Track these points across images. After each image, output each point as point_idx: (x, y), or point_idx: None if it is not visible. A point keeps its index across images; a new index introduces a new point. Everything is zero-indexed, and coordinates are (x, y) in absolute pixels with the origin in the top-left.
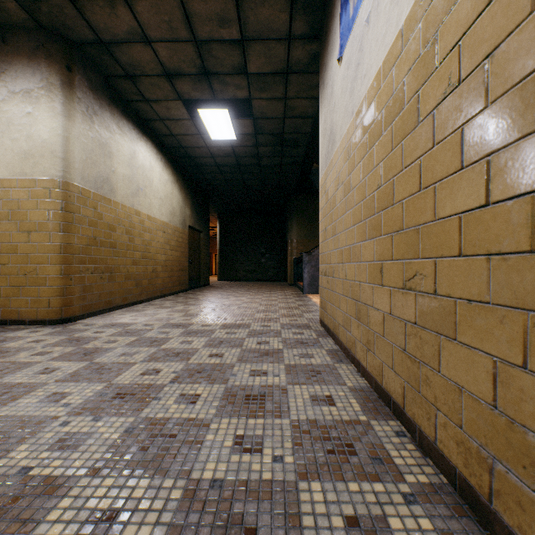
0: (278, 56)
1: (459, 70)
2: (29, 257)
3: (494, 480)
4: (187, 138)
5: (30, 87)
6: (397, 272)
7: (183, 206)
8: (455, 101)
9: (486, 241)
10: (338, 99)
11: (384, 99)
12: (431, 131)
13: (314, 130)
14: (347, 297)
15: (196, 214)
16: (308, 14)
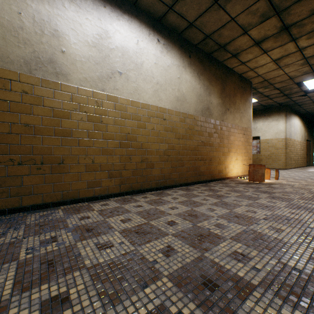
0: None
1: None
2: (277, 155)
3: None
4: (312, 110)
5: (277, 118)
6: None
7: (304, 133)
8: None
9: None
10: None
11: None
12: None
13: None
14: None
15: (308, 134)
16: None
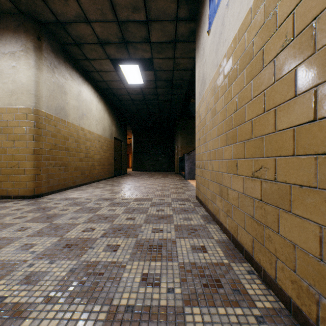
0: (170, 31)
1: (293, 30)
2: (14, 157)
3: (320, 310)
4: (113, 83)
5: (14, 50)
6: (248, 166)
7: (111, 125)
8: (290, 51)
9: (314, 145)
10: (207, 56)
11: (238, 54)
12: (272, 72)
13: (192, 78)
14: (213, 181)
15: (118, 130)
16: (188, 4)
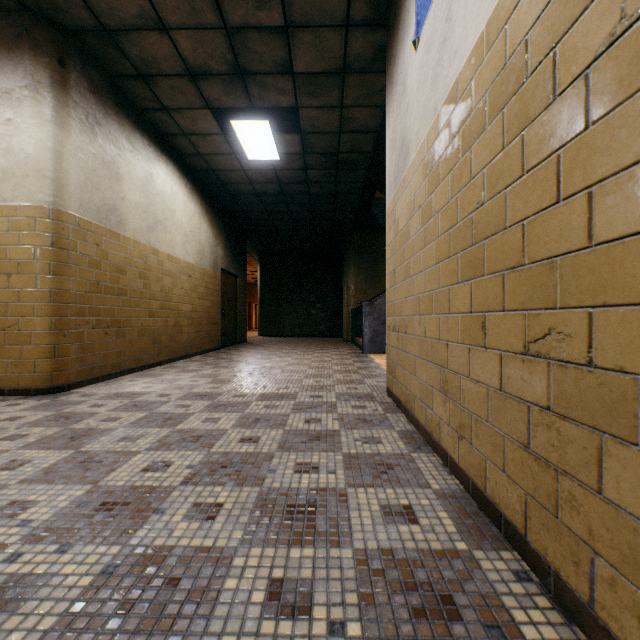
0: (333, 49)
1: None
2: (9, 308)
3: None
4: (218, 158)
5: (10, 86)
6: (513, 329)
7: (214, 245)
8: (636, 42)
9: None
10: (413, 96)
11: (488, 76)
12: (582, 104)
13: (377, 149)
14: (427, 361)
15: (230, 254)
16: None
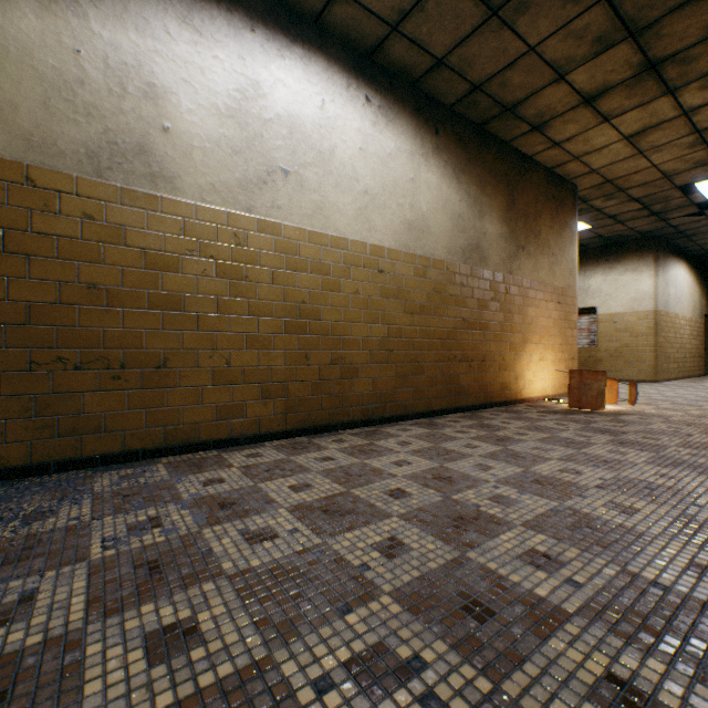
0: None
1: None
2: (635, 349)
3: None
4: None
5: (635, 266)
6: None
7: (699, 299)
8: None
9: None
10: None
11: None
12: None
13: None
14: None
15: None
16: None
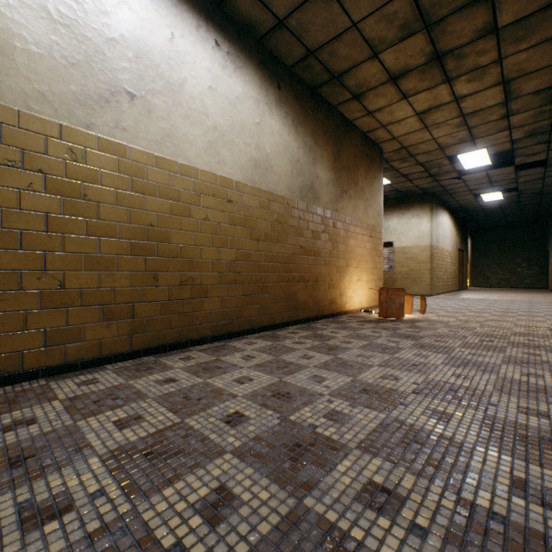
0: (537, 176)
1: None
2: (418, 272)
3: None
4: (467, 203)
5: (419, 213)
6: None
7: (456, 238)
8: None
9: None
10: None
11: None
12: None
13: None
14: None
15: (460, 240)
16: None
